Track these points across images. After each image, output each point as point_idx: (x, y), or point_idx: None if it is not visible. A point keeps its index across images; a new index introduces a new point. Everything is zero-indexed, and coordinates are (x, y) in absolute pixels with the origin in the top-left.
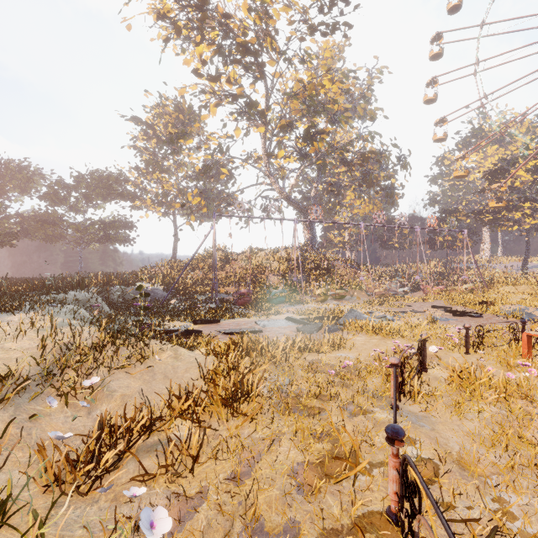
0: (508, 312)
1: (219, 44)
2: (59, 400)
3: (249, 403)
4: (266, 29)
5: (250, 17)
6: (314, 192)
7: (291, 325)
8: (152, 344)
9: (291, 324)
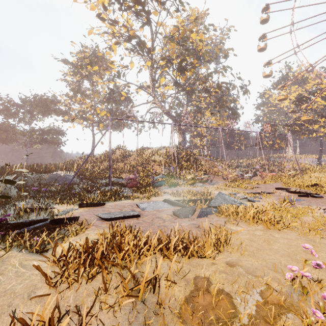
0: None
1: None
2: None
3: None
4: None
5: None
6: (185, 111)
7: (168, 207)
8: None
9: (168, 206)
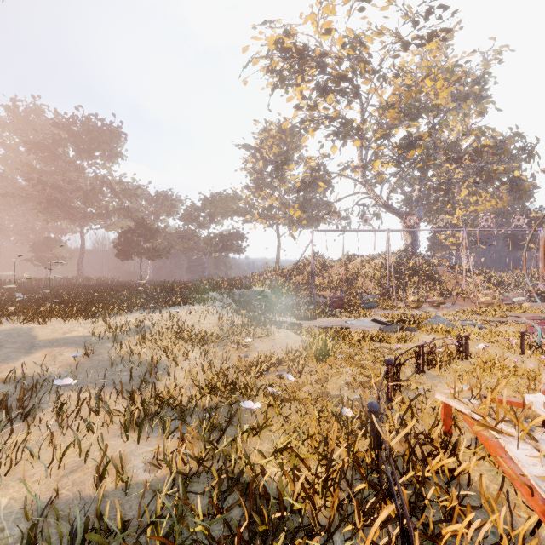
0: None
1: (317, 82)
2: (233, 348)
3: (330, 360)
4: (360, 56)
5: (344, 50)
6: (416, 195)
7: (375, 326)
8: (272, 328)
9: (376, 324)
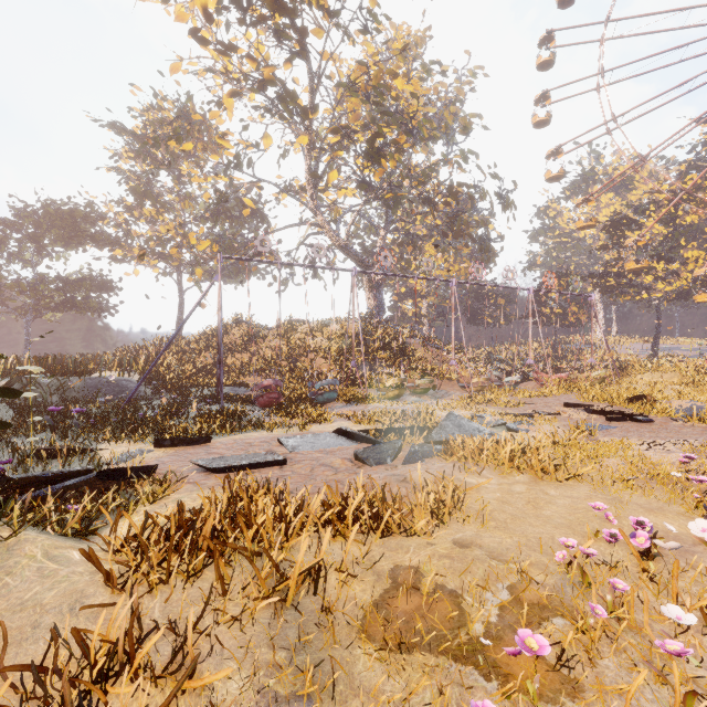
0: (682, 412)
1: None
2: None
3: None
4: None
5: None
6: (382, 242)
7: (344, 445)
8: None
9: (344, 442)
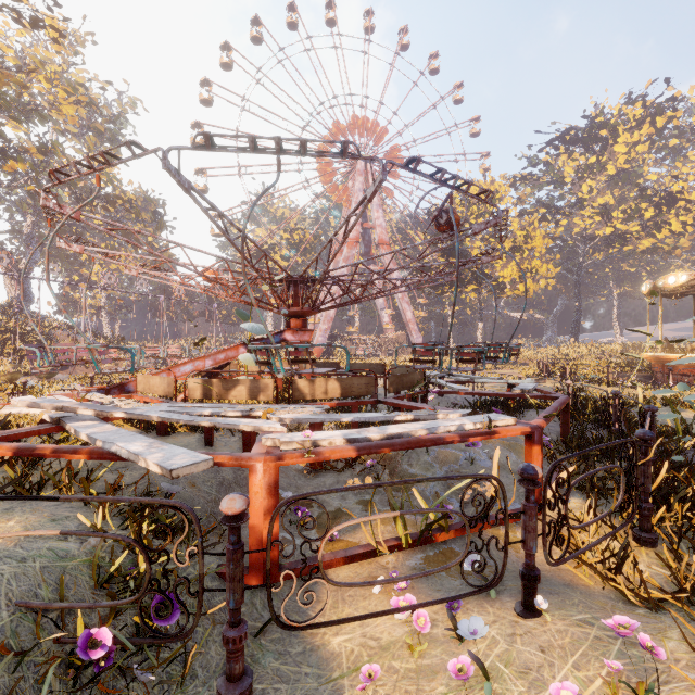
0: None
1: None
2: None
3: None
4: None
5: None
6: (30, 228)
7: None
8: None
9: None
